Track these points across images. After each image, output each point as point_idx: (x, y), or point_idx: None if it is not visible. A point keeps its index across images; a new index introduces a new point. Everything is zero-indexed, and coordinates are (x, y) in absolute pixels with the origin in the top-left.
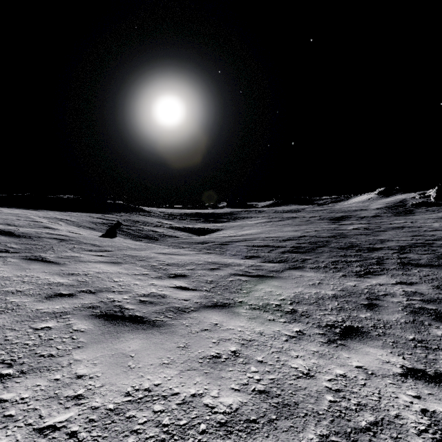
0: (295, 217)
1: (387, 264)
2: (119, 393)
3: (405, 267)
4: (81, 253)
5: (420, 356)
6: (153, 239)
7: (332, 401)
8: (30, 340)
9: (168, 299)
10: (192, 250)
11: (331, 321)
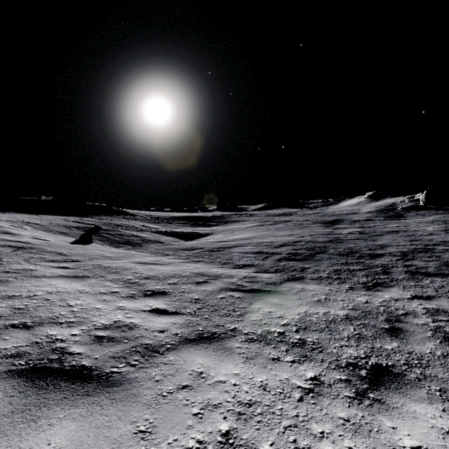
0: (288, 220)
1: (394, 274)
2: None
3: (415, 277)
4: (38, 264)
5: None
6: (135, 246)
7: None
8: None
9: (136, 331)
10: (177, 258)
11: (351, 357)
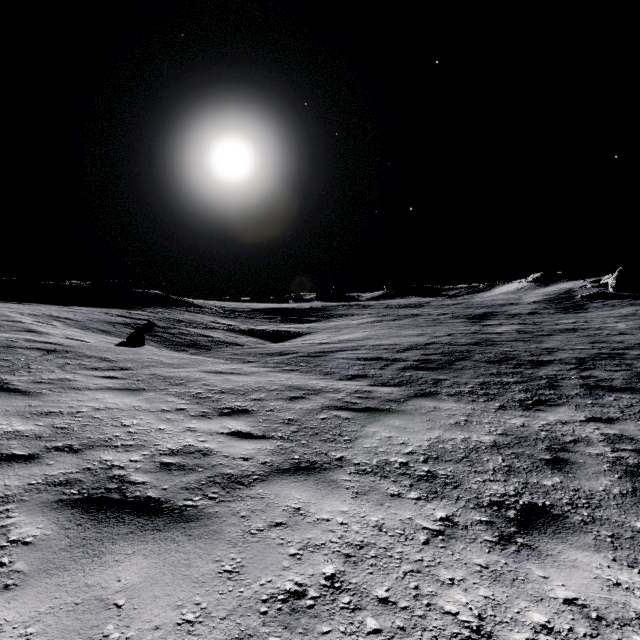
0: (417, 314)
1: (564, 388)
2: None
3: (594, 392)
4: (77, 373)
5: None
6: (203, 349)
7: None
8: None
9: (213, 458)
10: (262, 365)
11: (497, 494)
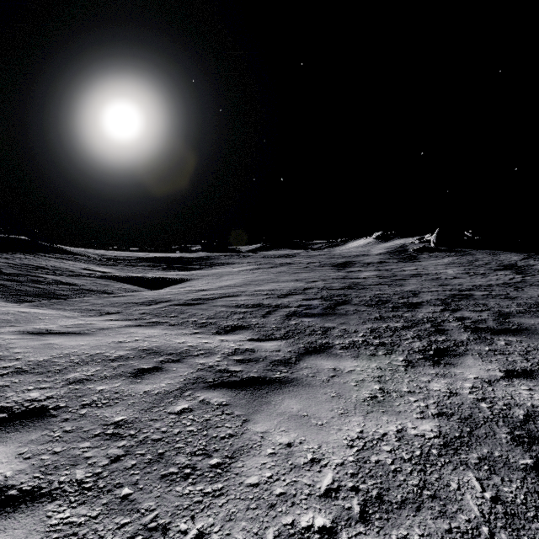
0: (291, 263)
1: (452, 332)
2: None
3: (482, 336)
4: None
5: None
6: (58, 299)
7: None
8: None
9: None
10: (123, 318)
11: None
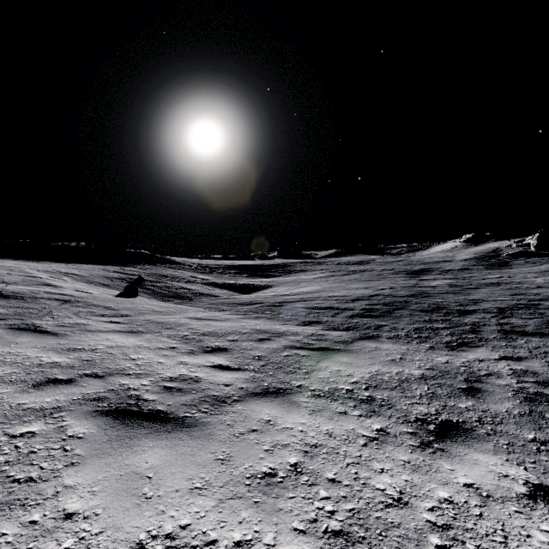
0: (364, 270)
1: (484, 333)
2: (127, 544)
3: (509, 336)
4: (89, 318)
5: (548, 466)
6: (185, 299)
7: (440, 547)
8: (2, 454)
9: (202, 384)
10: (234, 313)
11: (421, 413)
